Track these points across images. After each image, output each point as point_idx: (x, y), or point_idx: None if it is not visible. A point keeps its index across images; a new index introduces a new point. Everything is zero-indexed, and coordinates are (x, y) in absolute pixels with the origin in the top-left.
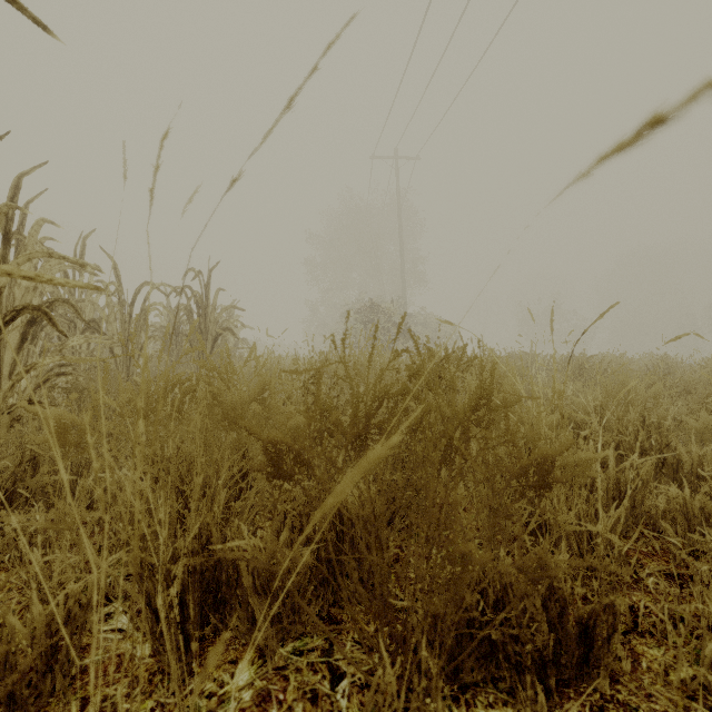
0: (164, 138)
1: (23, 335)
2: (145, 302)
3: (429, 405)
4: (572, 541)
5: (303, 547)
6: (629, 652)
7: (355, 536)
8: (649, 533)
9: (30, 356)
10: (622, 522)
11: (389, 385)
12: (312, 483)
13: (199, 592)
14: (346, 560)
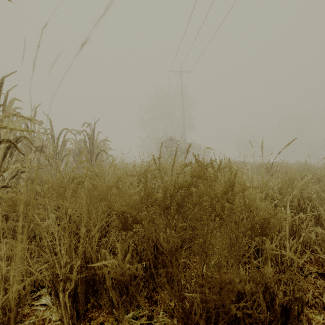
0: (44, 28)
1: (5, 153)
2: (64, 137)
3: (203, 191)
4: (272, 257)
5: (137, 262)
6: (305, 317)
7: (164, 256)
8: (307, 251)
9: (9, 163)
10: (299, 249)
11: (182, 181)
12: (142, 229)
13: (84, 286)
14: (159, 267)
